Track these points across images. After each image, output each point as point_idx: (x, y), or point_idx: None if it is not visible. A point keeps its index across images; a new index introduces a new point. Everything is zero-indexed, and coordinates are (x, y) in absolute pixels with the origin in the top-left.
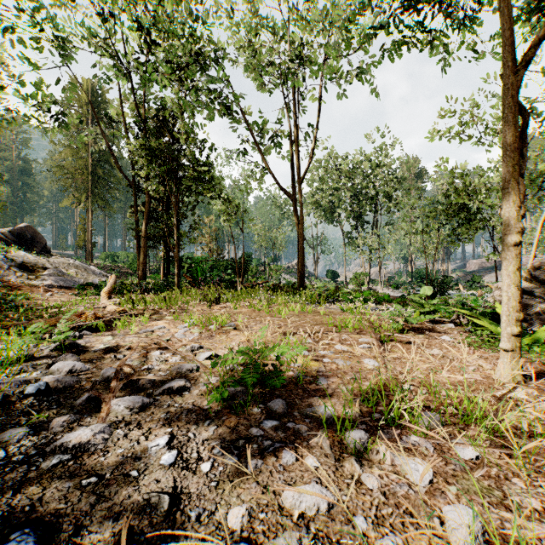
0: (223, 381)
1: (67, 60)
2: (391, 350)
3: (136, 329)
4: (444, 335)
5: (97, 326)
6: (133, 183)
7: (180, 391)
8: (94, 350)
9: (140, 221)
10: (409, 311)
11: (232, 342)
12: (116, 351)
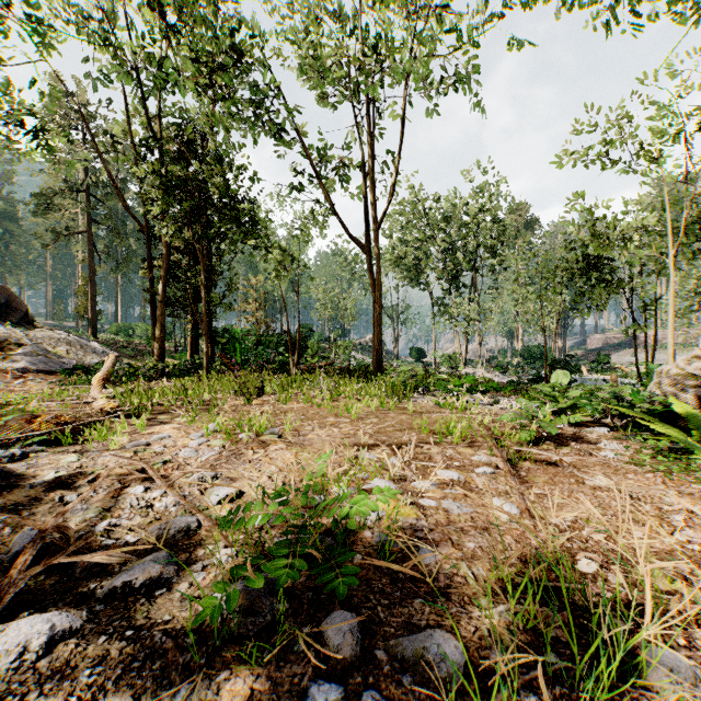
0: (232, 574)
1: (49, 50)
2: (528, 478)
3: (125, 439)
4: (600, 447)
5: (59, 437)
6: (146, 227)
7: (150, 587)
8: (33, 484)
9: (157, 281)
10: (543, 410)
11: (271, 465)
12: (69, 485)
